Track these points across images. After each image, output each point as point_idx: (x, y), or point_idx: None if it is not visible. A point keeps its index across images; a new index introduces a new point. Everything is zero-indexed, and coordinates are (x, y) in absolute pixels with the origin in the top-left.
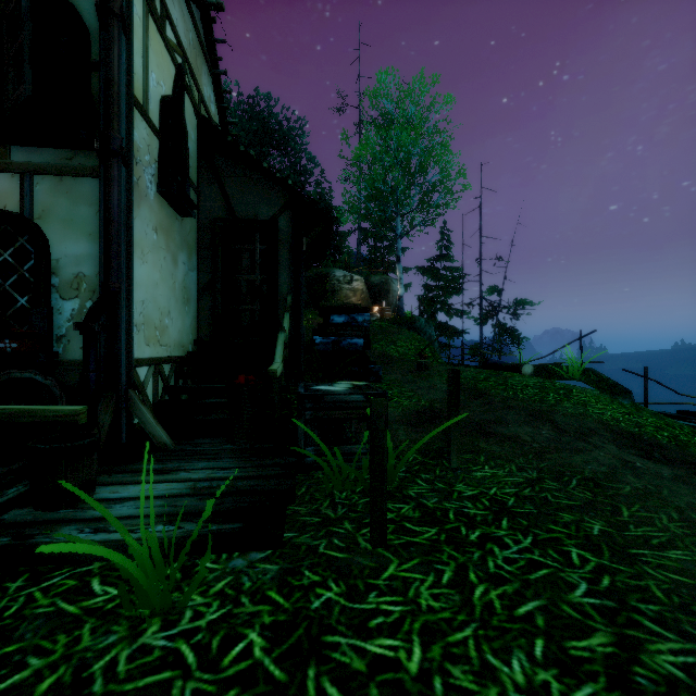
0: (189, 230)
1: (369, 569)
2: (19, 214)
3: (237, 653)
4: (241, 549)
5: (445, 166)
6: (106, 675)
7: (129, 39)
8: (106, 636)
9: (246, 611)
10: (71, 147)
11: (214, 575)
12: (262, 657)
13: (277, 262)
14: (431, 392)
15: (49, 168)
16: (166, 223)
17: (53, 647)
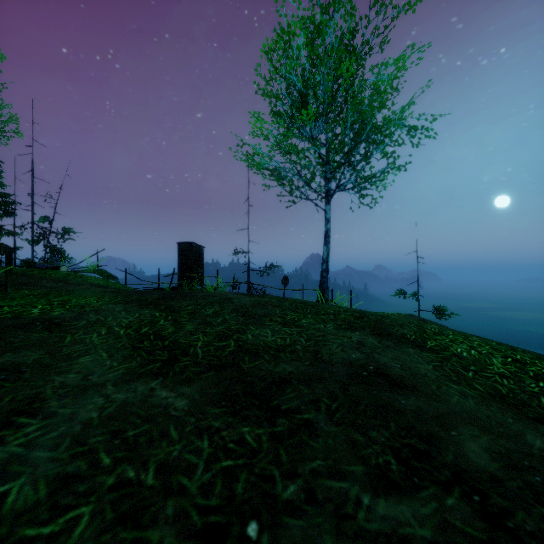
0: None
1: None
2: None
3: None
4: None
5: None
6: None
7: None
8: None
9: None
10: None
11: None
12: None
13: None
14: None
15: None
16: None
17: None
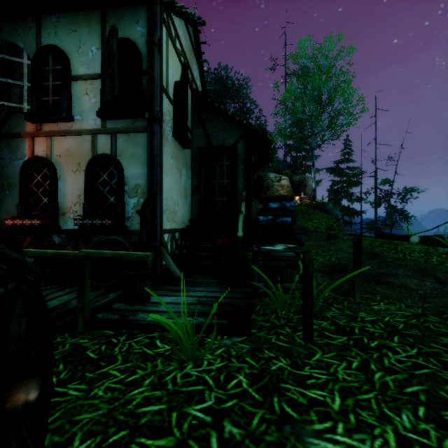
0: (187, 155)
1: (303, 354)
2: (110, 155)
3: (234, 383)
4: (229, 334)
5: (347, 97)
6: (172, 382)
7: (161, 55)
8: (168, 366)
9: (235, 365)
10: (133, 117)
11: (215, 346)
12: (247, 388)
13: (237, 171)
14: (338, 253)
15: (123, 129)
16: (176, 153)
17: (146, 367)
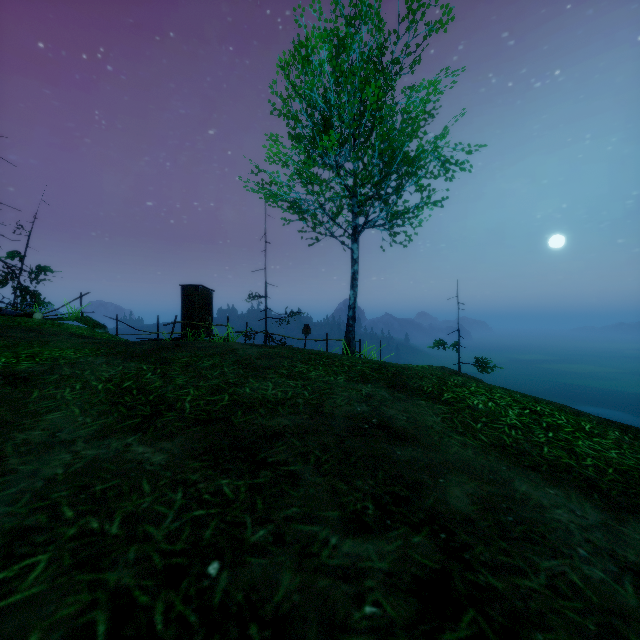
0: None
1: None
2: None
3: None
4: None
5: None
6: None
7: None
8: None
9: None
10: None
11: None
12: None
13: None
14: None
15: None
16: None
17: None
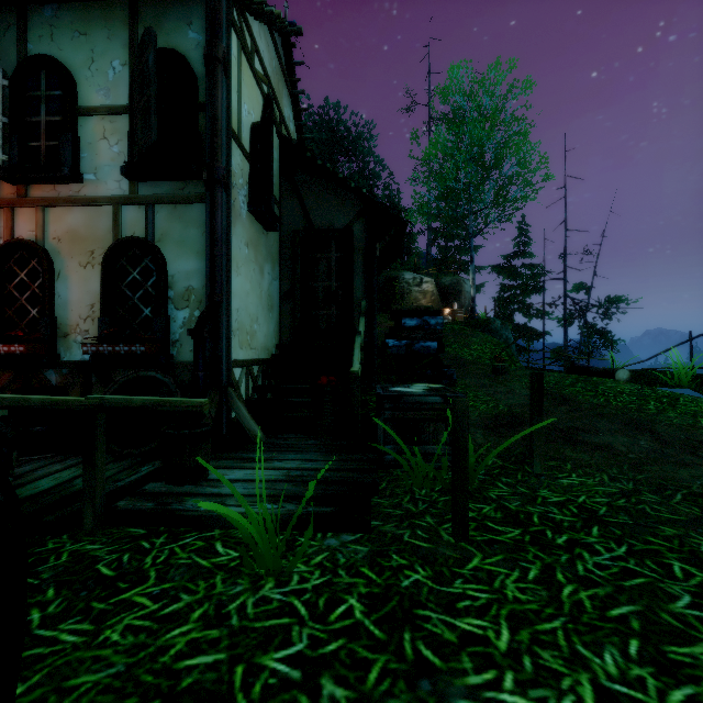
0: (273, 242)
1: (453, 559)
2: (144, 239)
3: (341, 612)
4: (335, 530)
5: (523, 157)
6: (239, 614)
7: (228, 79)
8: (234, 586)
9: (344, 581)
10: (183, 179)
11: (313, 550)
12: (362, 618)
13: (352, 268)
14: (509, 396)
15: (166, 198)
16: (255, 238)
17: (197, 589)
